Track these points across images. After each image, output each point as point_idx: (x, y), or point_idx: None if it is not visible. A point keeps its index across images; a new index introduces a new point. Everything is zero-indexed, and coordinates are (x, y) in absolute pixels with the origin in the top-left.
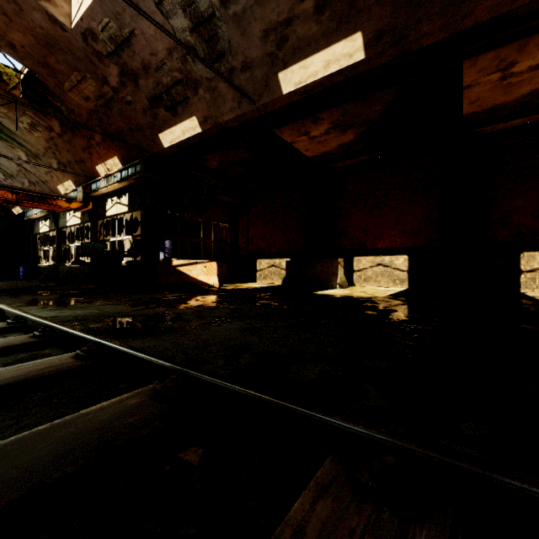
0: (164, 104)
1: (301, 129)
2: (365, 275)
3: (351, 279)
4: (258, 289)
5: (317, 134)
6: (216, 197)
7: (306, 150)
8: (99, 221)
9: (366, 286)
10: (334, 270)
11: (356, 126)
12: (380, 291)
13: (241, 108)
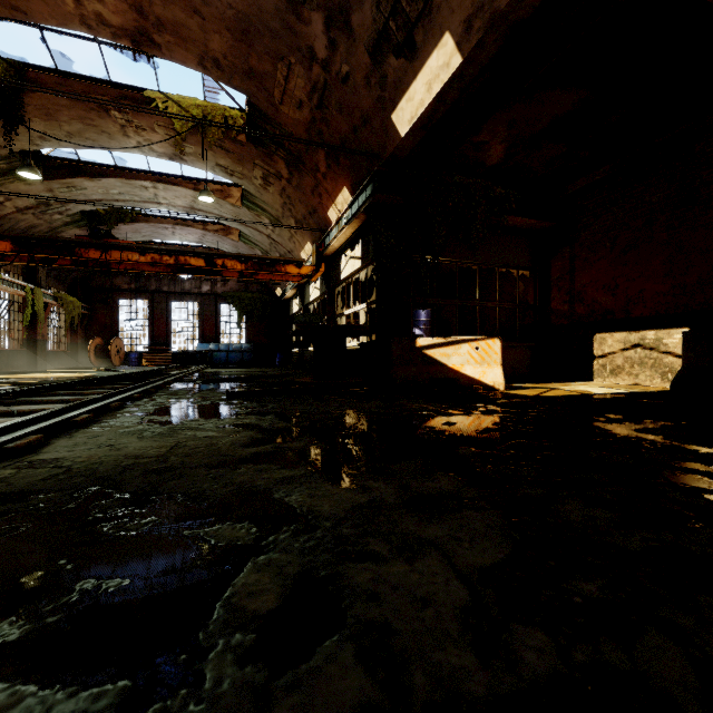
0: (393, 42)
1: None
2: None
3: None
4: (604, 401)
5: None
6: (504, 219)
7: None
8: (337, 289)
9: None
10: None
11: None
12: None
13: None
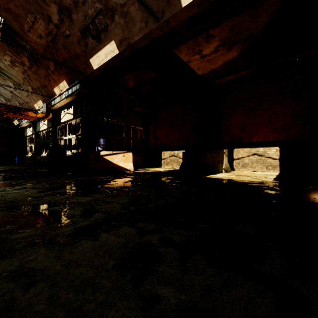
0: (91, 33)
1: (196, 48)
2: (242, 162)
3: (231, 165)
4: (161, 172)
5: (208, 52)
6: (133, 108)
7: (198, 68)
8: (58, 126)
9: (244, 171)
10: (220, 158)
11: (240, 43)
12: (261, 175)
13: (147, 27)
